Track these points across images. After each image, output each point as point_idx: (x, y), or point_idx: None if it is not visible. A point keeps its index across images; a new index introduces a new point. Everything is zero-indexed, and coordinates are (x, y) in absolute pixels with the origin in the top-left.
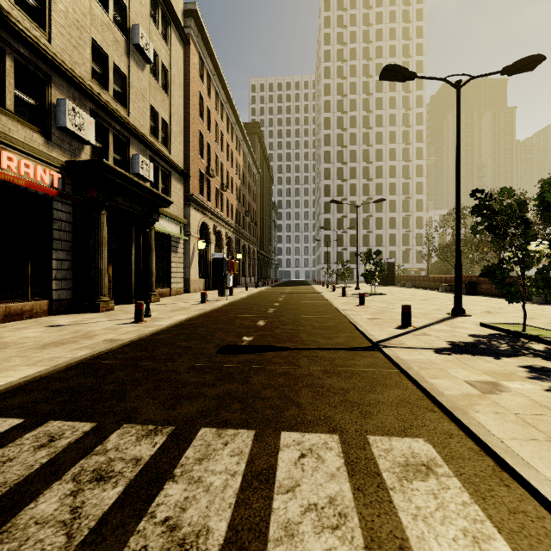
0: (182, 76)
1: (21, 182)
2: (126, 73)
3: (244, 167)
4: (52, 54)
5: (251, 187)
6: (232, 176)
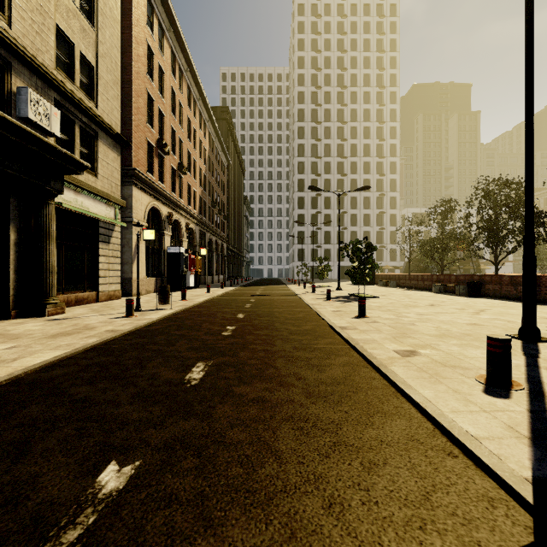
0: (118, 10)
1: None
2: None
3: (210, 152)
4: None
5: (220, 176)
6: (195, 158)
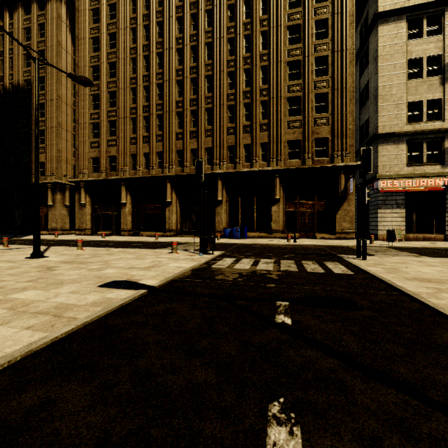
0: None
1: (425, 189)
2: None
3: None
4: (443, 129)
5: None
6: None
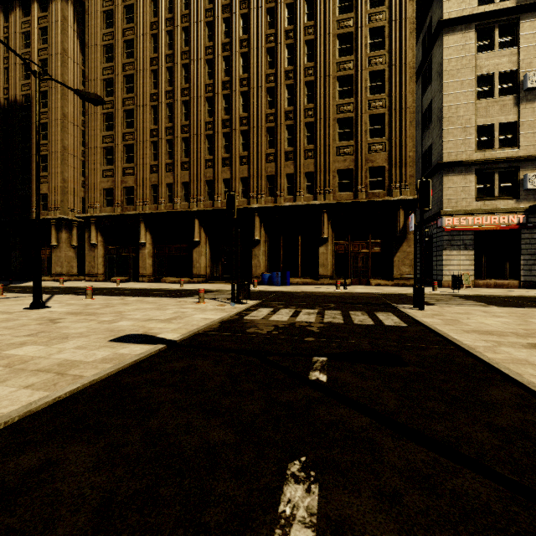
0: None
1: (497, 228)
2: None
3: None
4: (517, 157)
5: None
6: None
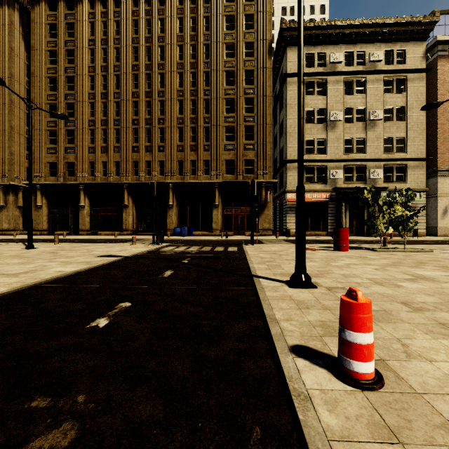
0: (422, 96)
1: (315, 201)
2: (364, 137)
3: None
4: (326, 160)
5: None
6: None
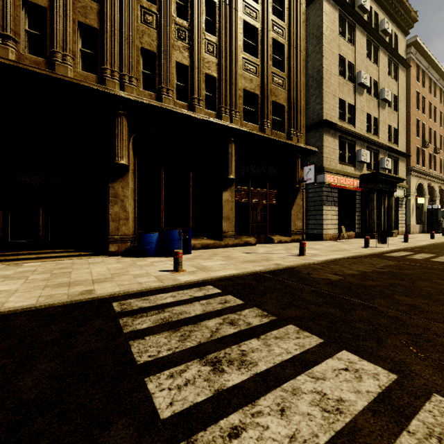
0: (404, 91)
1: (353, 188)
2: (377, 117)
3: None
4: (358, 134)
5: None
6: None
